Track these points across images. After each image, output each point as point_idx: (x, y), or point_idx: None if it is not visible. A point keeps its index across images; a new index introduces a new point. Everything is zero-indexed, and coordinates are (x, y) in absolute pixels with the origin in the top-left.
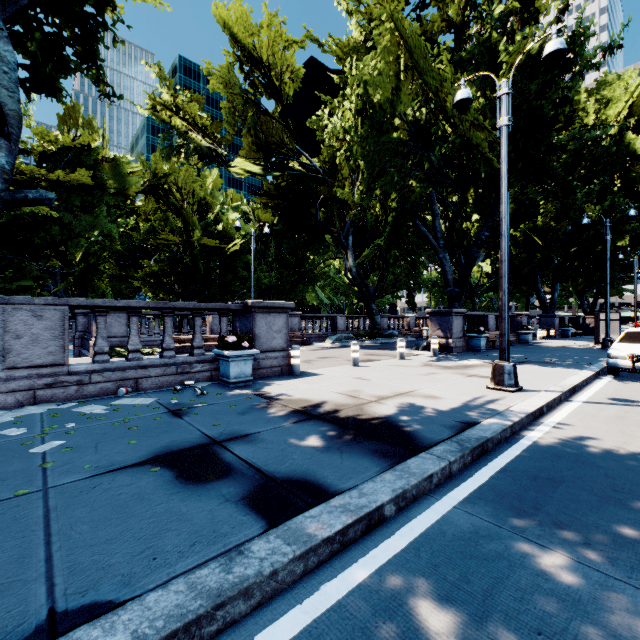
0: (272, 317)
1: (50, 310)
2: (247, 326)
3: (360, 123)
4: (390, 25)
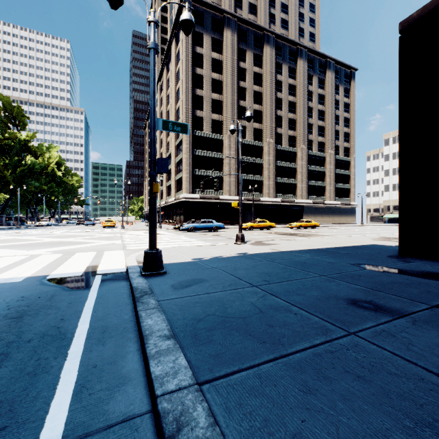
0: None
1: None
2: None
3: None
4: None
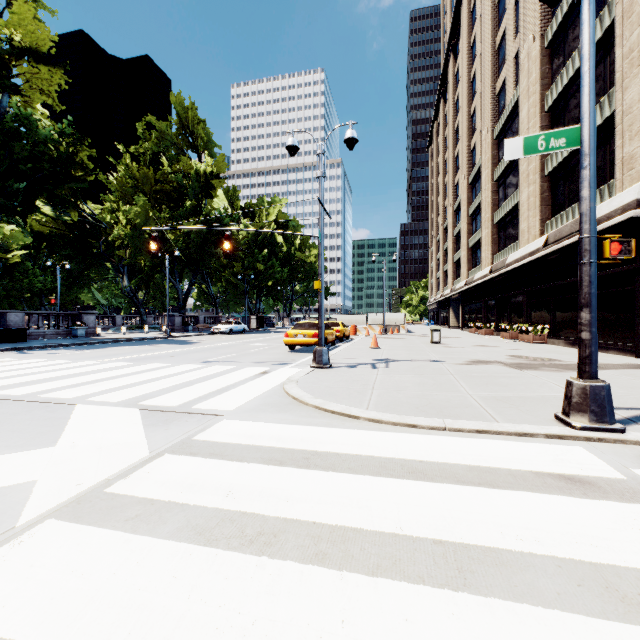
0: (90, 317)
1: (20, 314)
2: (80, 320)
3: (129, 226)
4: (142, 200)
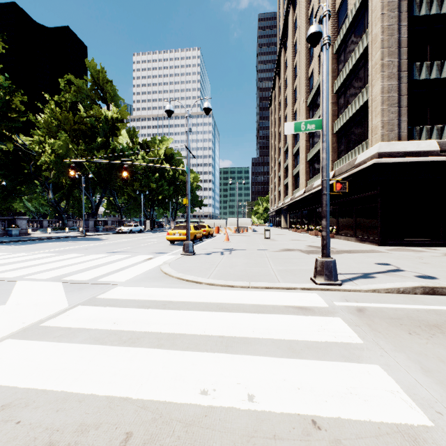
0: (22, 221)
1: None
2: (14, 223)
3: (54, 154)
4: (63, 136)
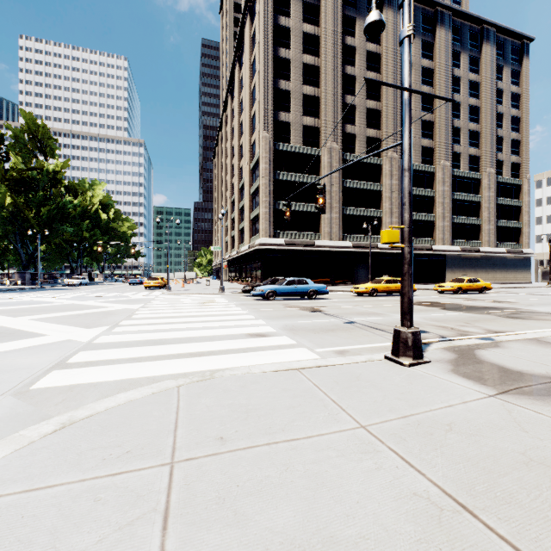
0: None
1: None
2: None
3: None
4: (4, 189)
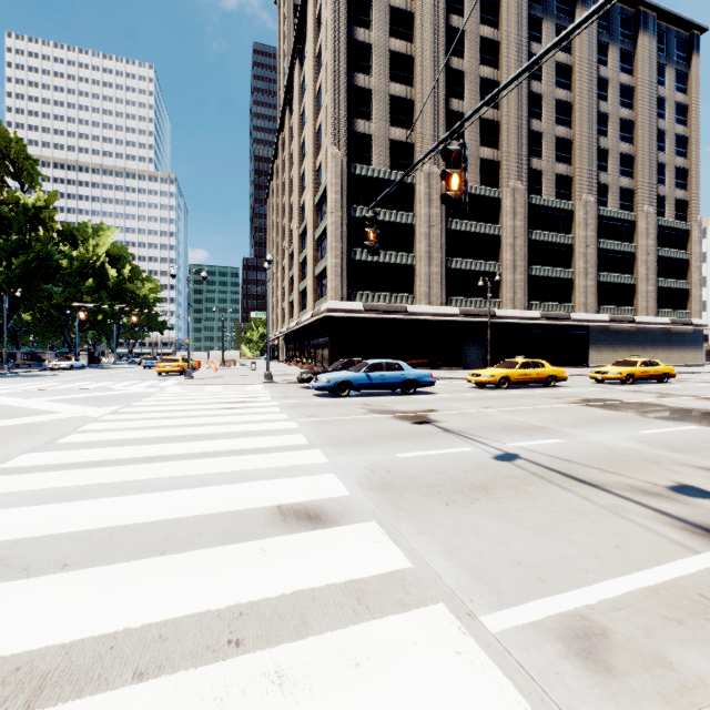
0: None
1: None
2: None
3: None
4: None
